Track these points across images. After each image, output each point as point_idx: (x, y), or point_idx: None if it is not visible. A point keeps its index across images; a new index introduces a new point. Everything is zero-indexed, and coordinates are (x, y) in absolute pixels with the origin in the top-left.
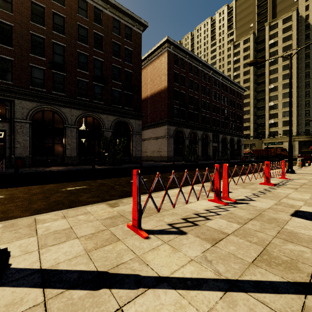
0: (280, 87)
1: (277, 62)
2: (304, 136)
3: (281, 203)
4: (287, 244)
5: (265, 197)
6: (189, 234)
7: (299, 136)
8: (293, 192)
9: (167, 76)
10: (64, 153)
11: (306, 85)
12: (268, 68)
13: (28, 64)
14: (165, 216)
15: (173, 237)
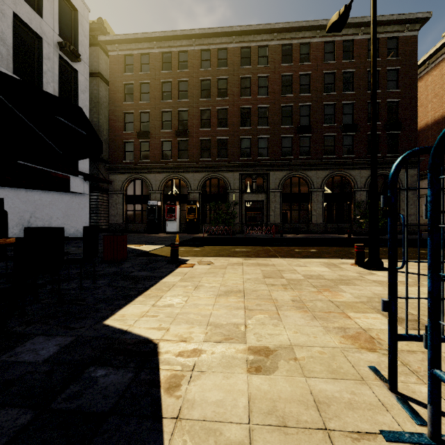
0: None
1: None
2: None
3: None
4: None
5: None
6: None
7: None
8: None
9: None
10: (309, 220)
11: None
12: None
13: (279, 136)
14: None
15: None
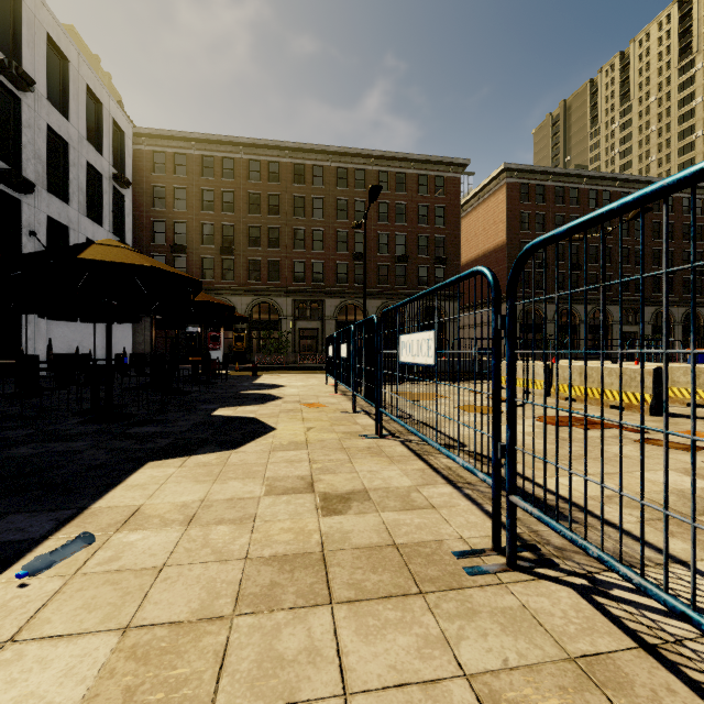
0: None
1: None
2: None
3: None
4: None
5: None
6: None
7: None
8: None
9: (507, 225)
10: None
11: None
12: None
13: (335, 262)
14: None
15: None
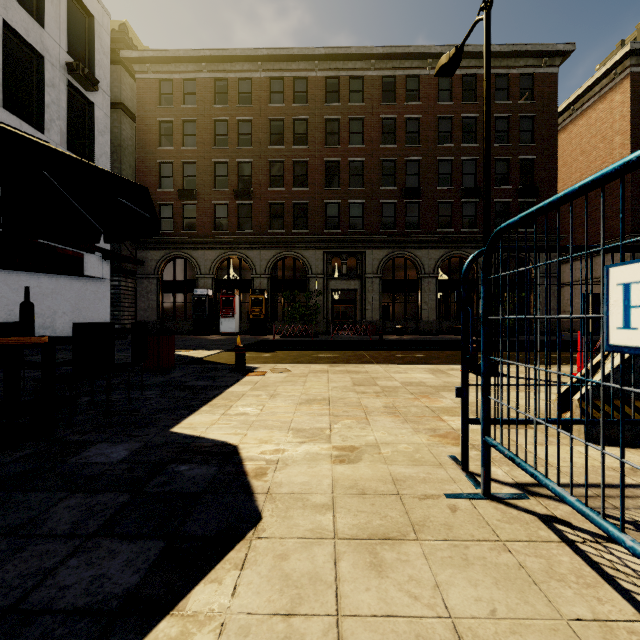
0: None
1: None
2: None
3: None
4: None
5: None
6: None
7: None
8: None
9: (631, 134)
10: (418, 316)
11: None
12: None
13: (378, 202)
14: None
15: None
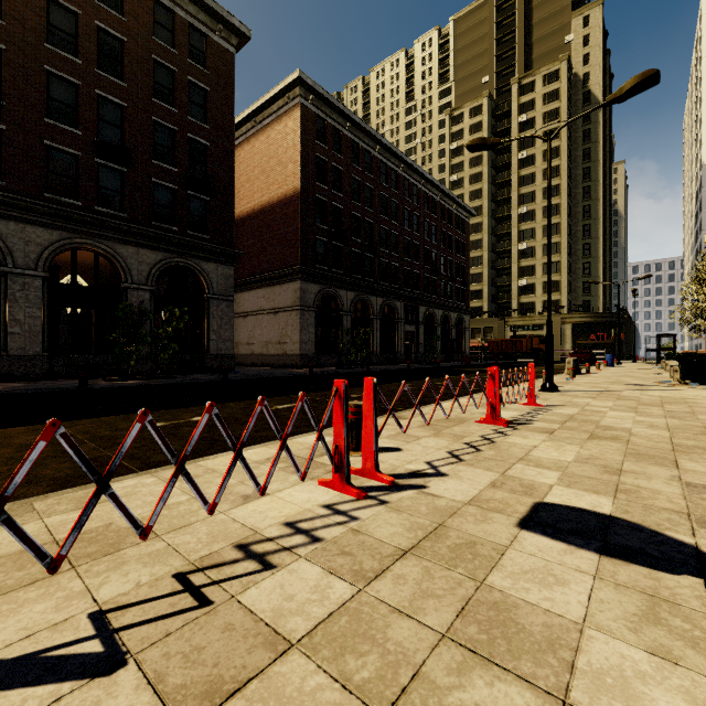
0: (538, 212)
1: (534, 162)
2: (581, 314)
3: (507, 478)
4: (472, 676)
5: (476, 461)
6: (131, 667)
7: (573, 313)
8: (544, 442)
9: (301, 166)
10: None
11: (585, 213)
12: (518, 173)
13: None
14: (125, 566)
15: (40, 701)
